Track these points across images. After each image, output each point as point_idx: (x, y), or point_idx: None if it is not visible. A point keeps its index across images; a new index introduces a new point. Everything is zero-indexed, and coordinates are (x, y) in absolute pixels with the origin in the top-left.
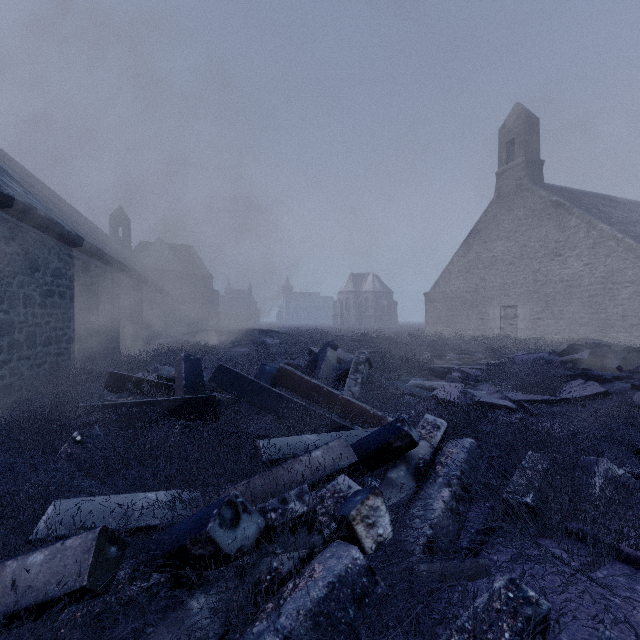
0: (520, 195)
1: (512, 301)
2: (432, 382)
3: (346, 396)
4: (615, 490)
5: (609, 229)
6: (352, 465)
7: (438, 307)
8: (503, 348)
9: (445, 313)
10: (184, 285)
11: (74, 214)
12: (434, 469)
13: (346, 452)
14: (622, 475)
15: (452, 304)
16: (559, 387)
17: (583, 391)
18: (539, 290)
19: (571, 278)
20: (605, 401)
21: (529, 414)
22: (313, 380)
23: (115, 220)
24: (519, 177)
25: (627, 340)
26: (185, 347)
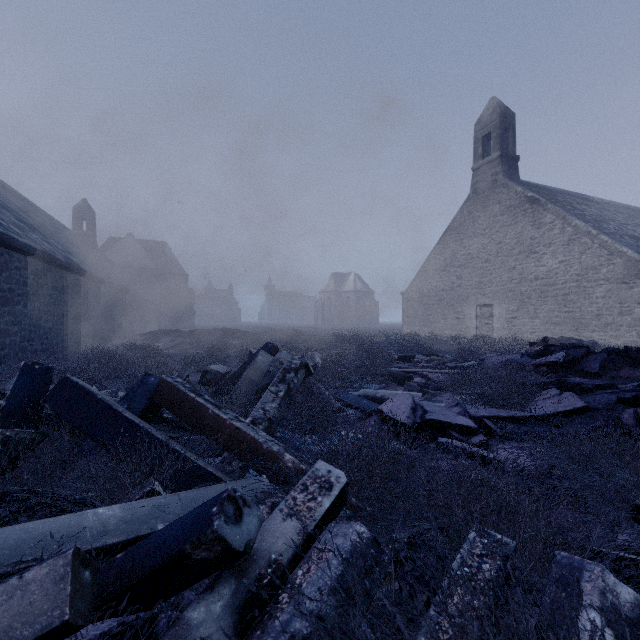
0: (496, 191)
1: (488, 300)
2: (385, 391)
3: (236, 422)
4: None
5: (584, 225)
6: (57, 630)
7: (415, 306)
8: (477, 348)
9: (422, 312)
10: (156, 283)
11: (19, 203)
12: (275, 602)
13: (51, 597)
14: (632, 602)
15: (429, 303)
16: (530, 399)
17: (558, 405)
18: (514, 288)
19: (546, 276)
20: (586, 419)
21: (492, 436)
22: (198, 398)
23: (78, 213)
24: (495, 172)
25: (602, 340)
26: (126, 349)
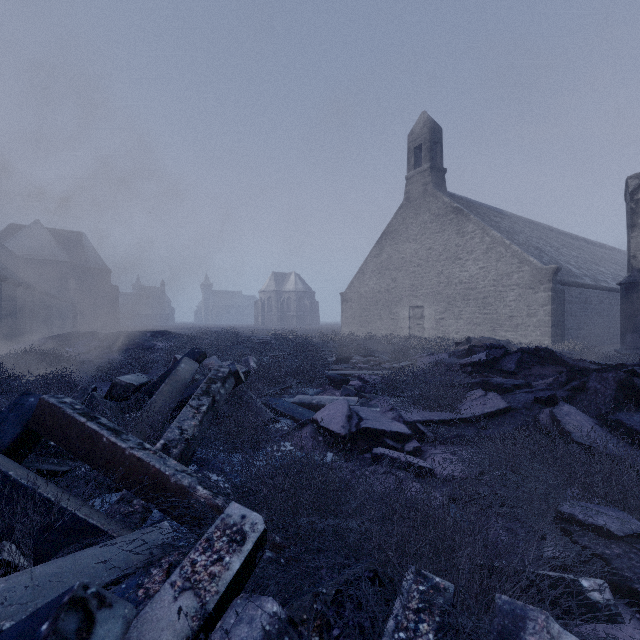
0: (426, 200)
1: (419, 302)
2: (321, 397)
3: (137, 451)
4: None
5: (499, 236)
6: None
7: (353, 307)
8: (410, 348)
9: (360, 313)
10: (71, 278)
11: None
12: None
13: None
14: None
15: (366, 304)
16: (459, 400)
17: (484, 406)
18: (442, 291)
19: (469, 280)
20: (508, 419)
21: (425, 441)
22: (89, 423)
23: None
24: (425, 182)
25: (514, 338)
26: (22, 356)
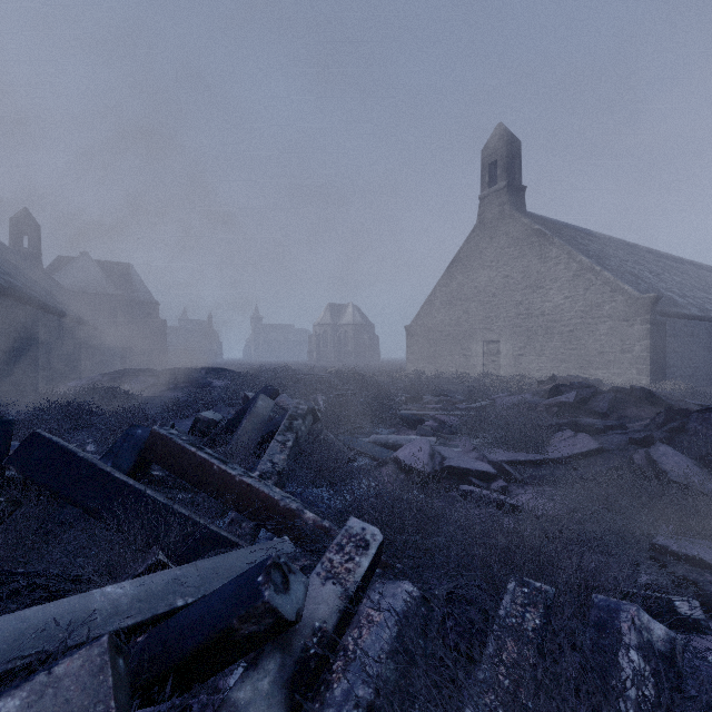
0: (503, 222)
1: (495, 336)
2: (398, 436)
3: (246, 478)
4: (659, 679)
5: (588, 261)
6: None
7: (420, 342)
8: (485, 387)
9: (427, 348)
10: (119, 313)
11: None
12: (329, 671)
13: (91, 691)
14: (664, 637)
15: (434, 339)
16: (546, 441)
17: (574, 447)
18: (521, 324)
19: (552, 312)
20: (600, 460)
21: (511, 481)
22: (200, 452)
23: (17, 225)
24: (502, 202)
25: (605, 377)
26: (87, 393)
